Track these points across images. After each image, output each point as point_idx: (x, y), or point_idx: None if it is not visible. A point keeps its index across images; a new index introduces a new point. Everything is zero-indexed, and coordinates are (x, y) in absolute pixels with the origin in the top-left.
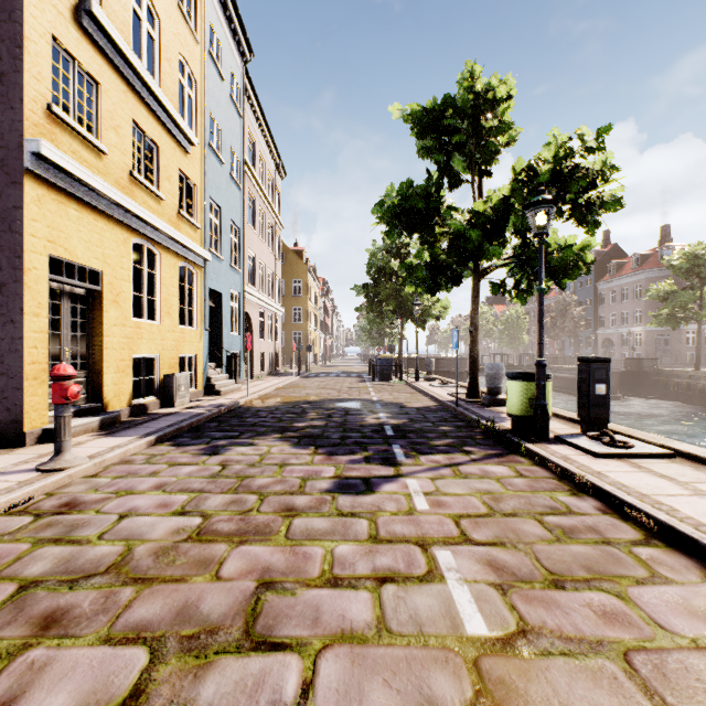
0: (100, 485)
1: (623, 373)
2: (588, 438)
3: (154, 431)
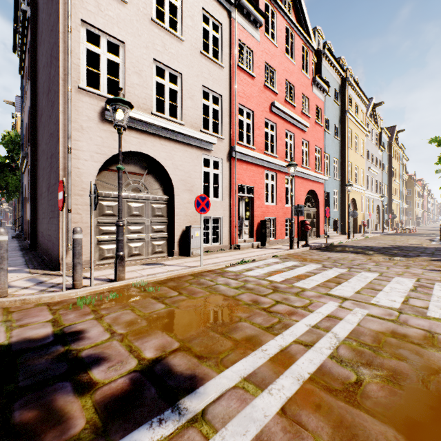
0: None
1: None
2: None
3: None
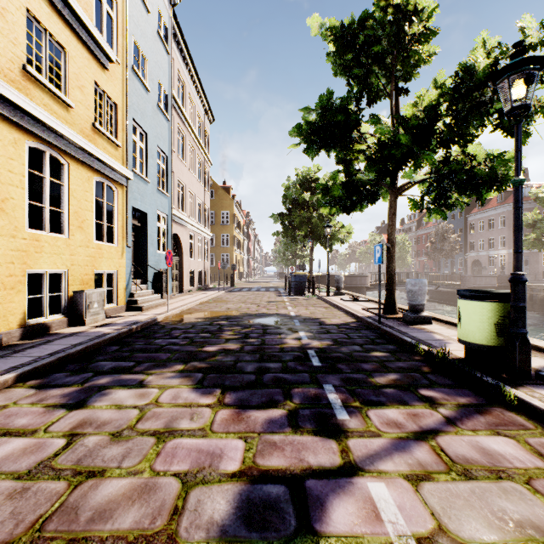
0: None
1: (496, 288)
2: None
3: (26, 363)
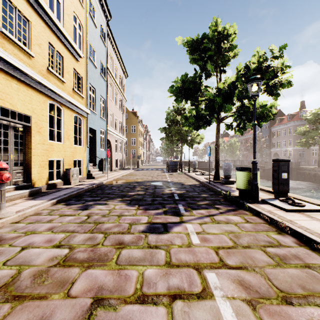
0: (18, 228)
1: None
2: (279, 201)
3: (57, 197)
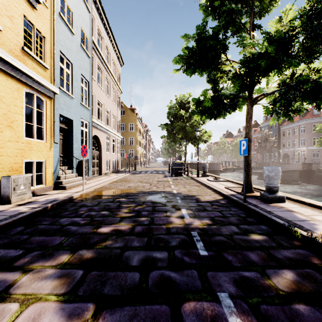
0: None
1: (301, 171)
2: None
3: None
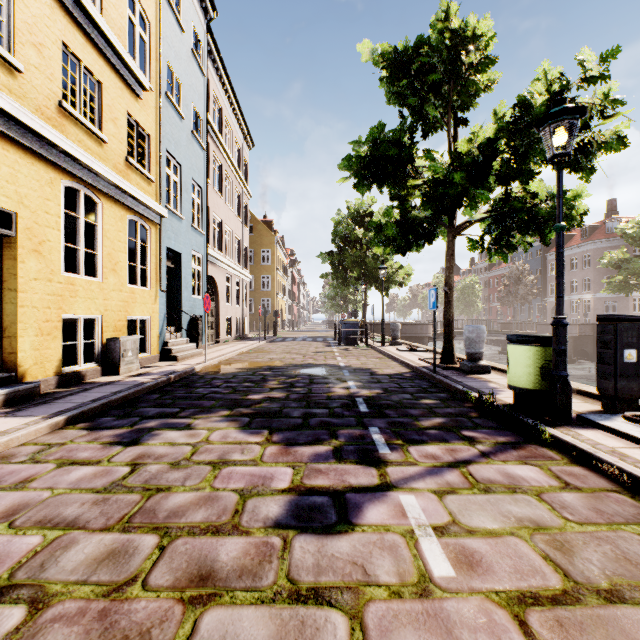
0: None
1: (577, 338)
2: (628, 420)
3: (71, 408)
